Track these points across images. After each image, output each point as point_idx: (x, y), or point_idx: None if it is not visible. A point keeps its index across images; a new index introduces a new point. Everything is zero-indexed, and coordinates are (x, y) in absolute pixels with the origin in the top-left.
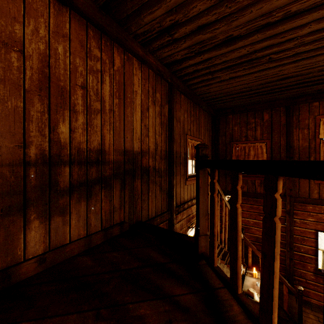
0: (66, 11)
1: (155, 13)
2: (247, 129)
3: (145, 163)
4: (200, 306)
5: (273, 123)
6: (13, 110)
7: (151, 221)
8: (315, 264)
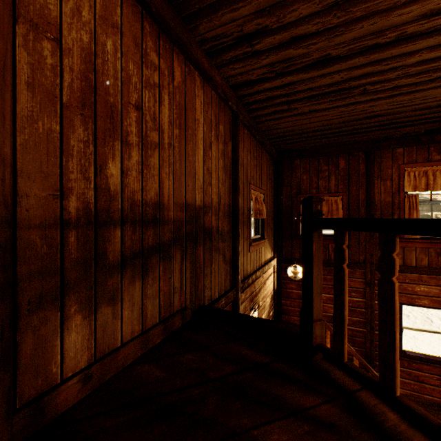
0: None
1: (239, 11)
2: (319, 179)
3: (208, 222)
4: (346, 418)
5: (351, 172)
6: (46, 135)
7: (215, 304)
8: (399, 344)
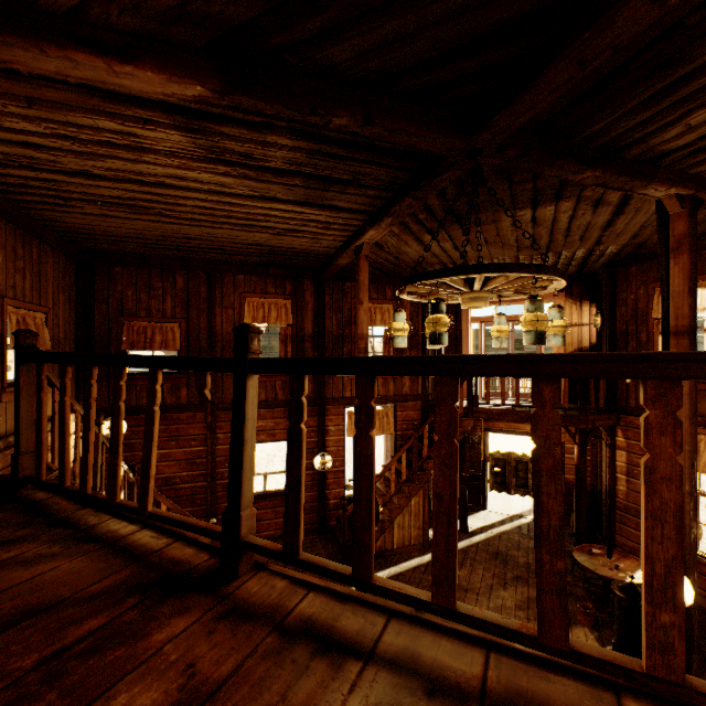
0: None
1: None
2: (151, 298)
3: None
4: (15, 515)
5: (191, 294)
6: None
7: None
8: None
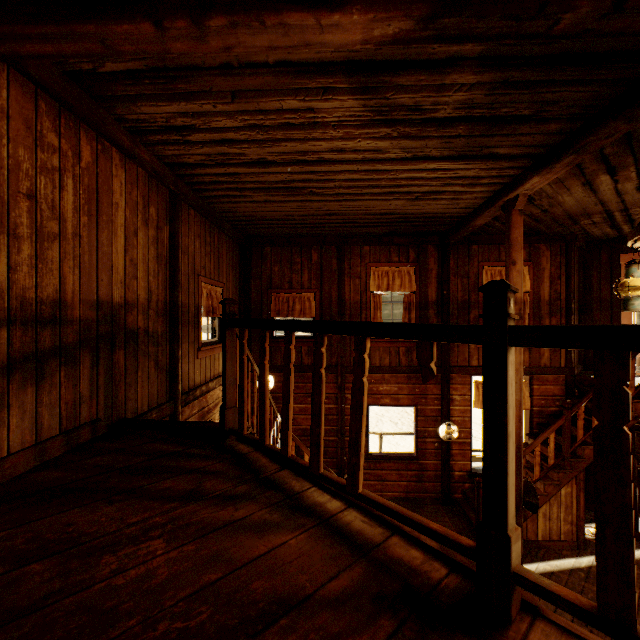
0: (2, 70)
1: (161, 108)
2: (292, 272)
3: (132, 322)
4: (230, 467)
5: (324, 266)
6: None
7: (142, 417)
8: (367, 447)
